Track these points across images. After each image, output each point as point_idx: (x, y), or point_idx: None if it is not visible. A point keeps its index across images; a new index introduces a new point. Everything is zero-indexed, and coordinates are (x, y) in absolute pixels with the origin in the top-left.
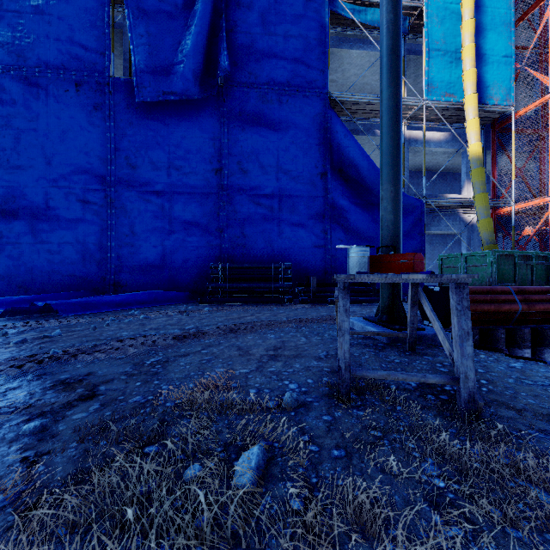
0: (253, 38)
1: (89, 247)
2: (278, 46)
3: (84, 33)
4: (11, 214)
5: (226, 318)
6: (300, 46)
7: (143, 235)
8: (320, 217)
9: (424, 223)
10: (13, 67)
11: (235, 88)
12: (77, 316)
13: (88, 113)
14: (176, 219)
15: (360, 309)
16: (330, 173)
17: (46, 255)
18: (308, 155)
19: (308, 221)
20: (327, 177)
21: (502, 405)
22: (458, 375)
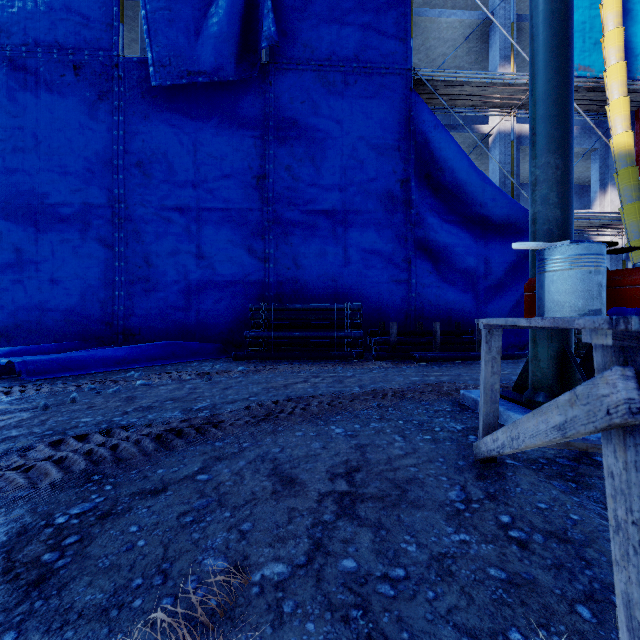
0: None
1: (91, 282)
2: (342, 8)
3: None
4: None
5: (265, 386)
6: (372, 7)
7: (161, 267)
8: (401, 241)
9: None
10: None
11: (284, 66)
12: (48, 381)
13: (89, 104)
14: (205, 245)
15: (467, 371)
16: (414, 179)
17: (36, 294)
18: (384, 155)
19: (383, 246)
20: (410, 185)
21: None
22: None
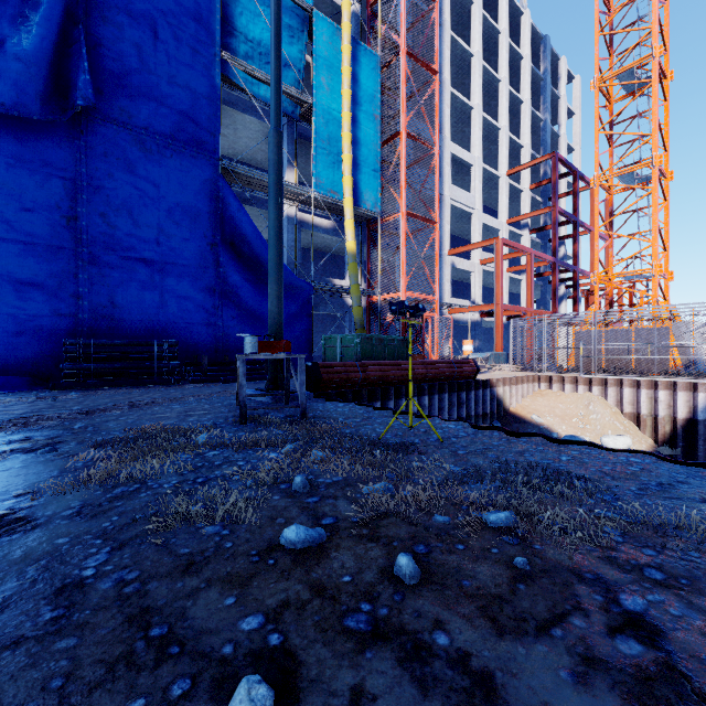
0: (125, 68)
1: None
2: (159, 90)
3: None
4: None
5: (112, 399)
6: (187, 99)
7: None
8: (211, 291)
9: (312, 306)
10: None
11: (100, 121)
12: None
13: None
14: None
15: (253, 386)
16: (222, 245)
17: None
18: (197, 221)
19: (196, 294)
20: (219, 249)
21: (321, 417)
22: (300, 403)
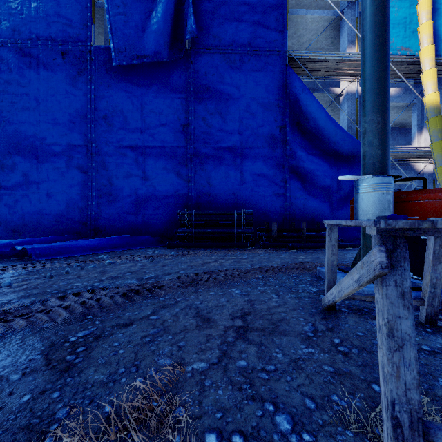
0: (217, 4)
1: (73, 196)
2: (240, 11)
3: (69, 8)
4: (8, 168)
5: (189, 264)
6: (260, 10)
7: (119, 186)
8: (280, 167)
9: None
10: (9, 40)
11: (201, 50)
12: (49, 260)
13: (72, 78)
14: (148, 171)
15: (323, 255)
16: (288, 126)
17: (37, 204)
18: (268, 109)
19: (267, 171)
20: (286, 130)
21: None
22: None
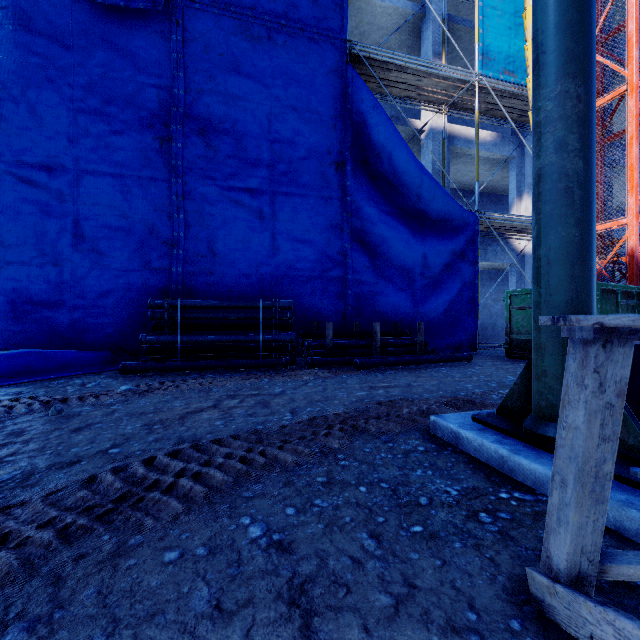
0: None
1: None
2: None
3: None
4: None
5: (149, 420)
6: None
7: (16, 246)
8: (336, 231)
9: (477, 247)
10: None
11: (198, 5)
12: None
13: None
14: (86, 220)
15: (415, 379)
16: (350, 163)
17: None
18: (318, 132)
19: (317, 235)
20: (347, 170)
21: None
22: None
